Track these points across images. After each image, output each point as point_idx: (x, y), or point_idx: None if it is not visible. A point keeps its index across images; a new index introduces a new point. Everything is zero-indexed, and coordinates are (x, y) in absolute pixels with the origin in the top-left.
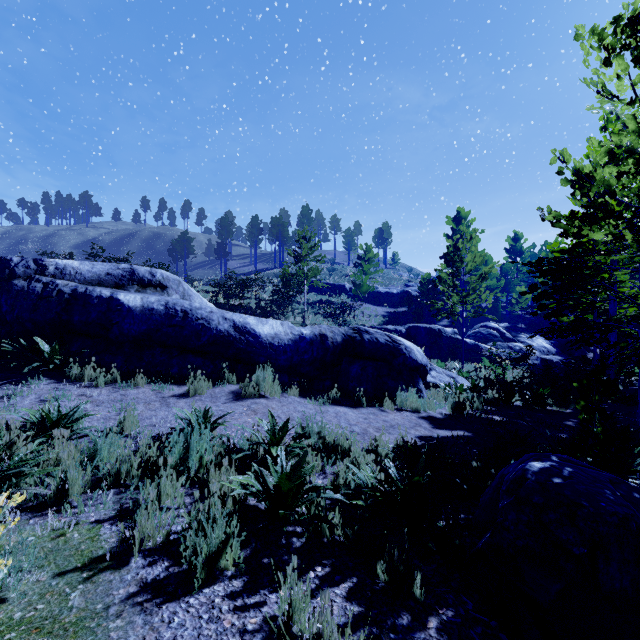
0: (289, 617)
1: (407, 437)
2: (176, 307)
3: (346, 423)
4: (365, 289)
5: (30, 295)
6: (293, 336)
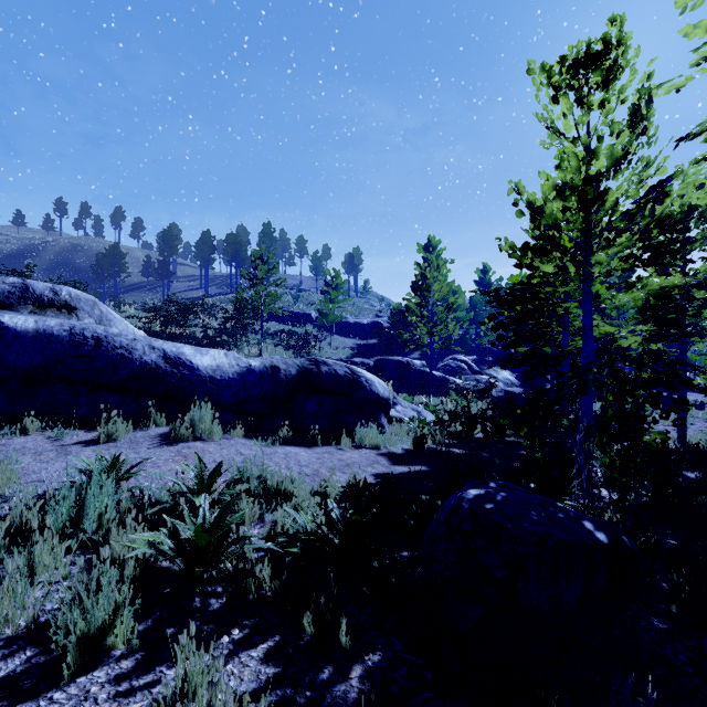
0: (183, 694)
1: (359, 475)
2: (85, 333)
3: (296, 464)
4: (332, 318)
5: None
6: (239, 368)
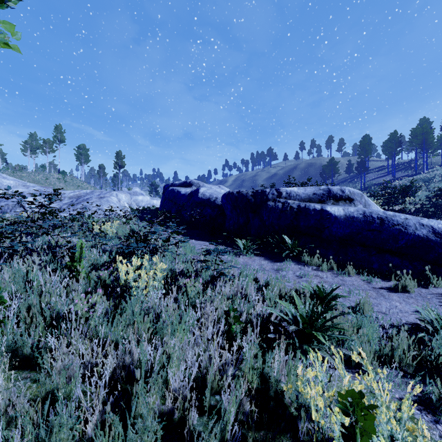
0: None
1: None
2: (372, 215)
3: None
4: None
5: (276, 210)
6: None
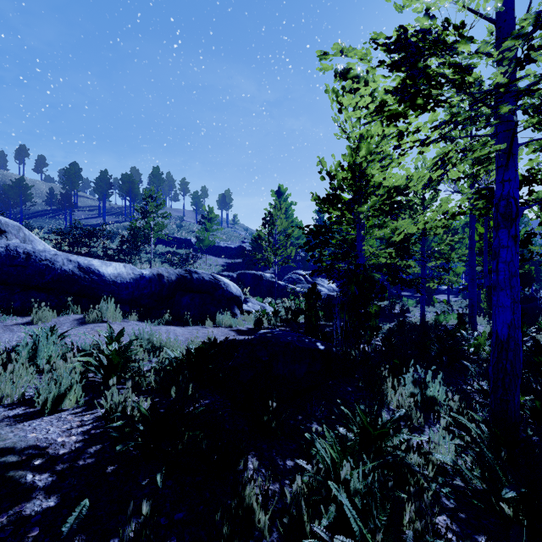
0: (111, 409)
1: (213, 337)
2: (18, 249)
3: (174, 335)
4: (207, 243)
5: None
6: (134, 276)
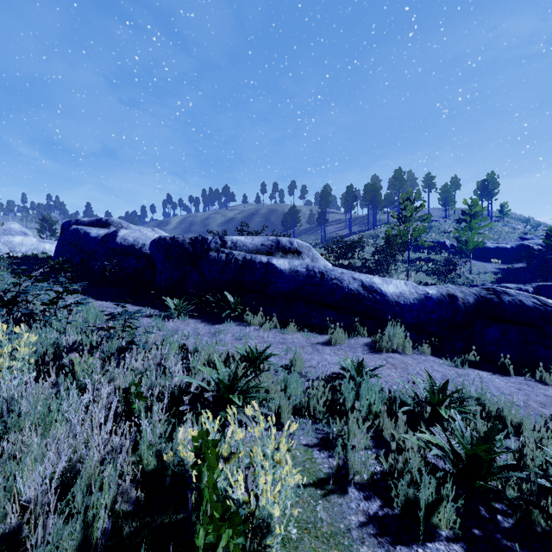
0: None
1: None
2: (314, 269)
3: (497, 391)
4: (472, 245)
5: (219, 262)
6: (418, 295)
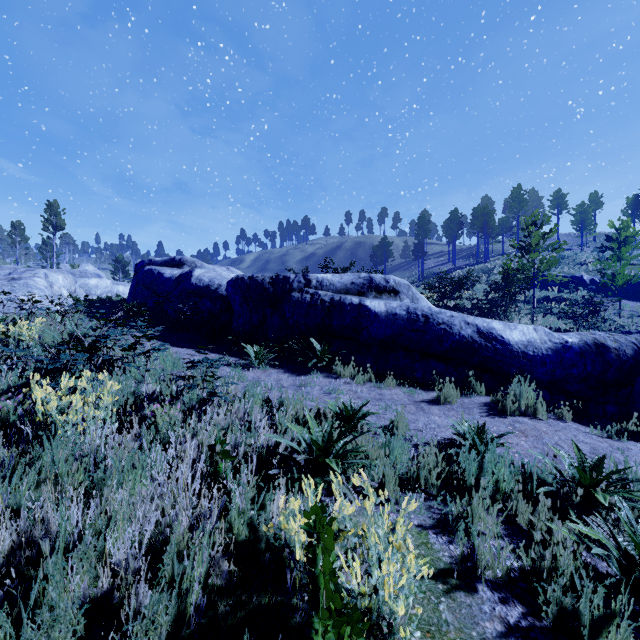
0: None
1: None
2: (417, 312)
3: None
4: (622, 280)
5: (303, 304)
6: (552, 344)
